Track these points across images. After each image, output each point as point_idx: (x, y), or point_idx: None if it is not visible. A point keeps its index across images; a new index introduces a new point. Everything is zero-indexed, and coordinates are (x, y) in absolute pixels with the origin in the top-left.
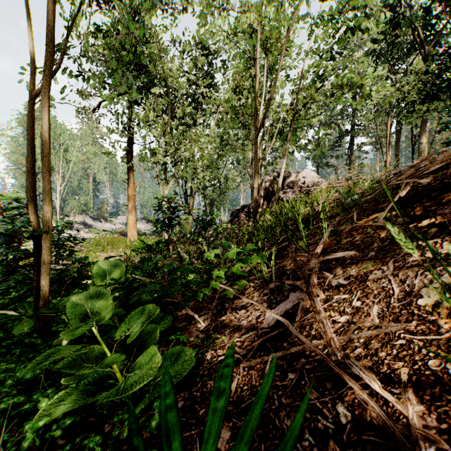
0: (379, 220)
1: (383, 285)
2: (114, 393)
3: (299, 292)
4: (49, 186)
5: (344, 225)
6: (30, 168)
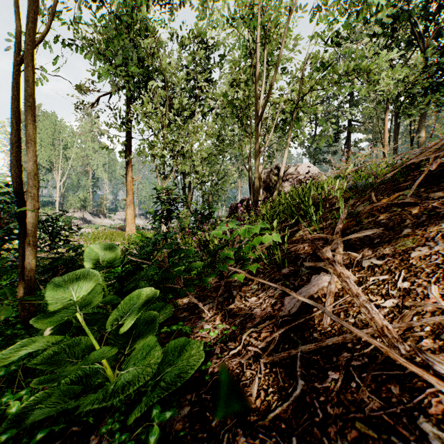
0: (407, 196)
1: (436, 261)
2: (100, 398)
3: (324, 275)
4: (35, 158)
5: (360, 207)
6: (15, 140)
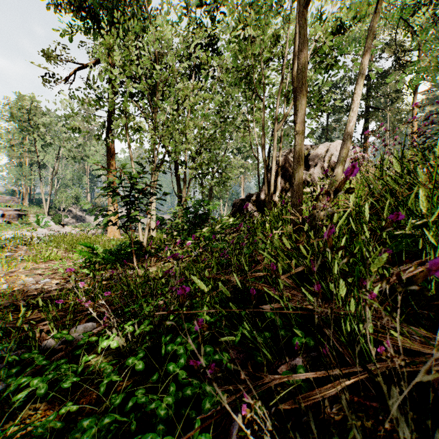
0: None
1: None
2: None
3: None
4: None
5: None
6: None
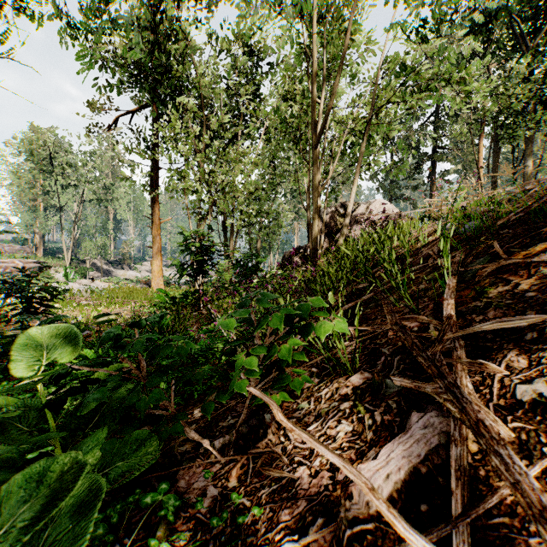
0: None
1: None
2: None
3: (437, 415)
4: None
5: (475, 265)
6: None
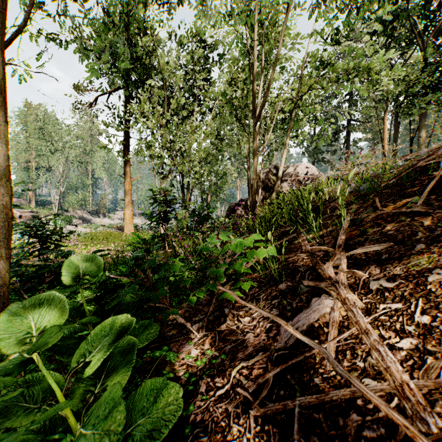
0: (416, 204)
1: None
2: None
3: (326, 298)
4: (7, 163)
5: (363, 214)
6: None
